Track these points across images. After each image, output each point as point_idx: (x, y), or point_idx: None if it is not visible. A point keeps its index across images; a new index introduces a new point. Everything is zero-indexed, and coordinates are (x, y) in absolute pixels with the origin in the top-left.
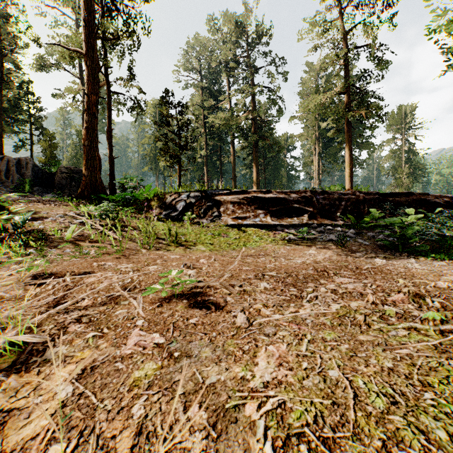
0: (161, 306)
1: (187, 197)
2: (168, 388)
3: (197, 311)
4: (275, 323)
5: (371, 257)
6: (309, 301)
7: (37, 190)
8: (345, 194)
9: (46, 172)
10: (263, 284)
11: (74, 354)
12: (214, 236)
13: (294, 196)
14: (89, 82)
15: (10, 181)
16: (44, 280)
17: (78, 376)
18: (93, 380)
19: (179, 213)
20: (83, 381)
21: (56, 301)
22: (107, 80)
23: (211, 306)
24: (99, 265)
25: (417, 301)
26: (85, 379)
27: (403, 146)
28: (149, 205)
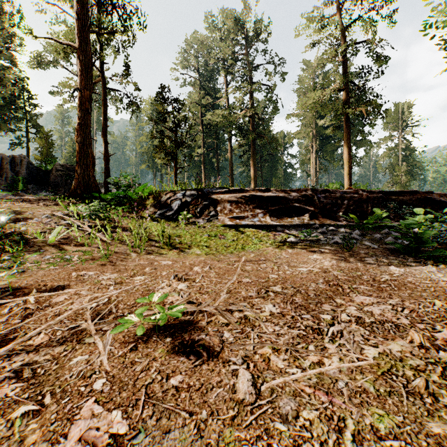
0: (135, 350)
1: (182, 195)
2: None
3: (183, 362)
4: (294, 389)
5: (384, 263)
6: (333, 341)
7: (32, 188)
8: (347, 192)
9: (41, 170)
10: (268, 306)
11: None
12: (211, 238)
13: (294, 195)
14: (82, 77)
15: (4, 179)
16: (3, 300)
17: None
18: None
19: (174, 212)
20: None
21: (3, 336)
22: (102, 76)
23: (203, 351)
24: (78, 276)
25: None
26: None
27: (400, 143)
28: (143, 204)
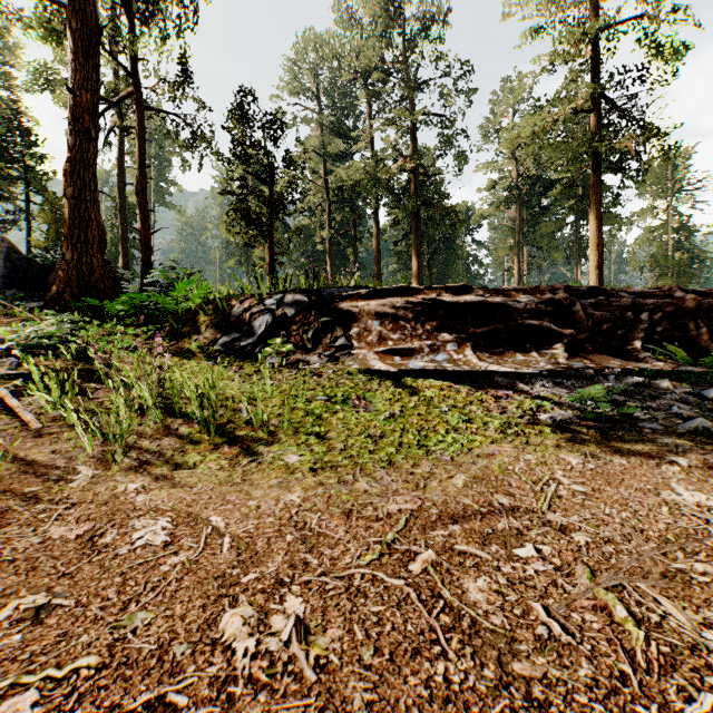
0: None
1: (276, 303)
2: None
3: None
4: None
5: None
6: None
7: (14, 294)
8: (644, 295)
9: (36, 263)
10: None
11: None
12: (332, 407)
13: (528, 299)
14: (77, 65)
15: None
16: None
17: None
18: None
19: (257, 340)
20: None
21: None
22: (137, 84)
23: None
24: None
25: None
26: None
27: (668, 220)
28: (194, 322)
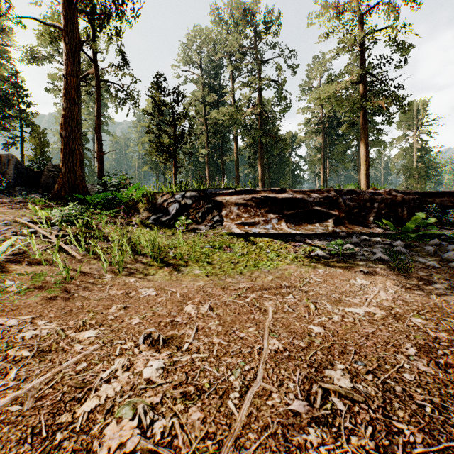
0: None
1: (181, 197)
2: None
3: None
4: None
5: None
6: None
7: (20, 189)
8: (377, 193)
9: (32, 170)
10: None
11: None
12: (214, 250)
13: (315, 196)
14: (67, 62)
15: None
16: None
17: None
18: None
19: (171, 217)
20: None
21: None
22: (95, 66)
23: None
24: None
25: None
26: None
27: (414, 143)
28: (136, 207)
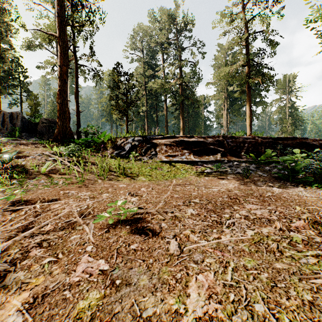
0: (108, 232)
1: (132, 140)
2: (108, 321)
3: (137, 237)
4: (202, 250)
5: (269, 186)
6: (228, 227)
7: (25, 135)
8: (247, 138)
9: (31, 122)
10: (190, 210)
11: (30, 281)
12: (152, 170)
13: (210, 140)
14: (61, 57)
15: (5, 129)
16: (19, 207)
17: (29, 305)
18: (42, 310)
19: (126, 152)
20: (32, 312)
21: (25, 226)
22: (75, 56)
23: (149, 232)
24: (64, 193)
25: (315, 228)
26: (35, 309)
27: (287, 103)
28: (105, 146)
